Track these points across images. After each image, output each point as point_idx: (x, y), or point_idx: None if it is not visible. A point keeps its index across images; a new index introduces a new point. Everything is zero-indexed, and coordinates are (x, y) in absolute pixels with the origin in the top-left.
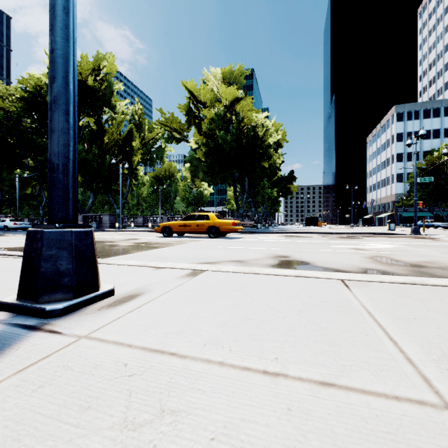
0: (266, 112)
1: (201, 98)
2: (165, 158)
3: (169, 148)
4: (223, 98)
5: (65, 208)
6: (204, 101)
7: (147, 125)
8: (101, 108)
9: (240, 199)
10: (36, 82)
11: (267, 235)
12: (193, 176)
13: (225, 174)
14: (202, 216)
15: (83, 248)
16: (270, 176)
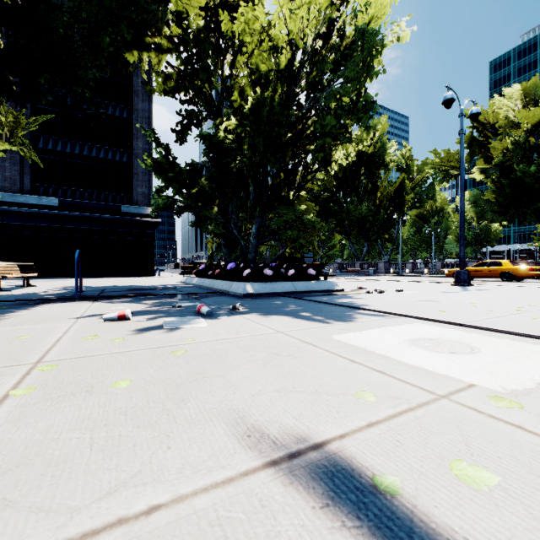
0: None
1: (488, 121)
2: (437, 197)
3: (441, 185)
4: (523, 124)
5: (463, 266)
6: (494, 123)
7: (415, 166)
8: (376, 168)
9: None
10: None
11: None
12: (478, 217)
13: (525, 211)
14: (494, 263)
15: (468, 274)
16: None
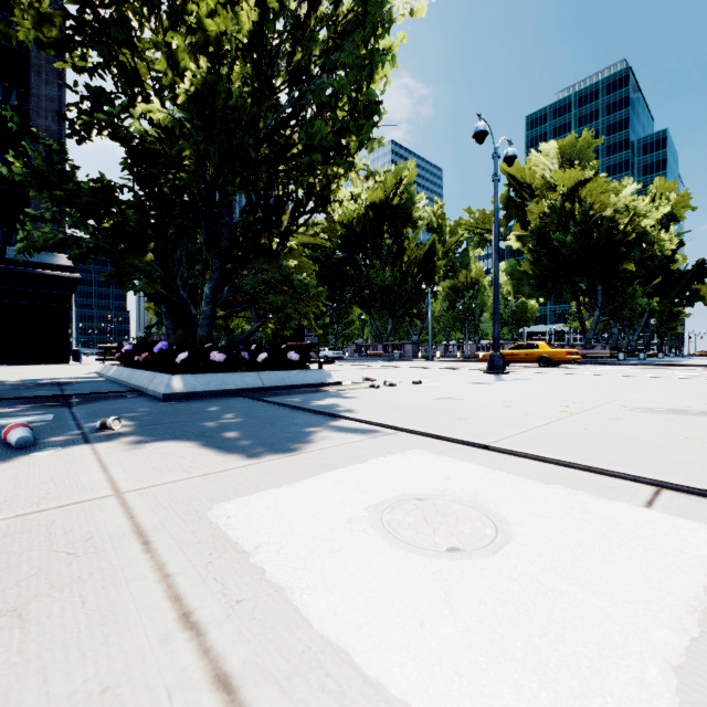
0: (634, 186)
1: (525, 180)
2: (472, 266)
3: (477, 252)
4: (559, 186)
5: (498, 349)
6: (530, 183)
7: (448, 227)
8: (403, 224)
9: (587, 318)
10: (349, 216)
11: (617, 367)
12: (515, 292)
13: (562, 287)
14: (531, 345)
15: (503, 359)
16: (653, 272)
